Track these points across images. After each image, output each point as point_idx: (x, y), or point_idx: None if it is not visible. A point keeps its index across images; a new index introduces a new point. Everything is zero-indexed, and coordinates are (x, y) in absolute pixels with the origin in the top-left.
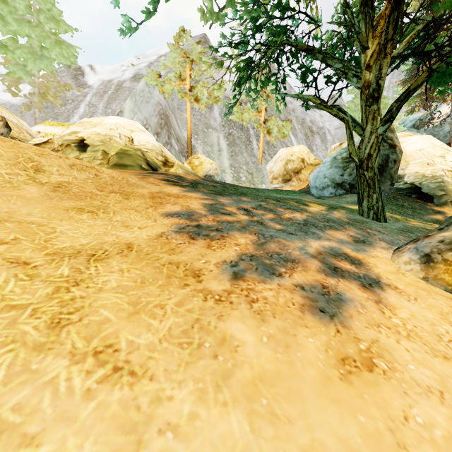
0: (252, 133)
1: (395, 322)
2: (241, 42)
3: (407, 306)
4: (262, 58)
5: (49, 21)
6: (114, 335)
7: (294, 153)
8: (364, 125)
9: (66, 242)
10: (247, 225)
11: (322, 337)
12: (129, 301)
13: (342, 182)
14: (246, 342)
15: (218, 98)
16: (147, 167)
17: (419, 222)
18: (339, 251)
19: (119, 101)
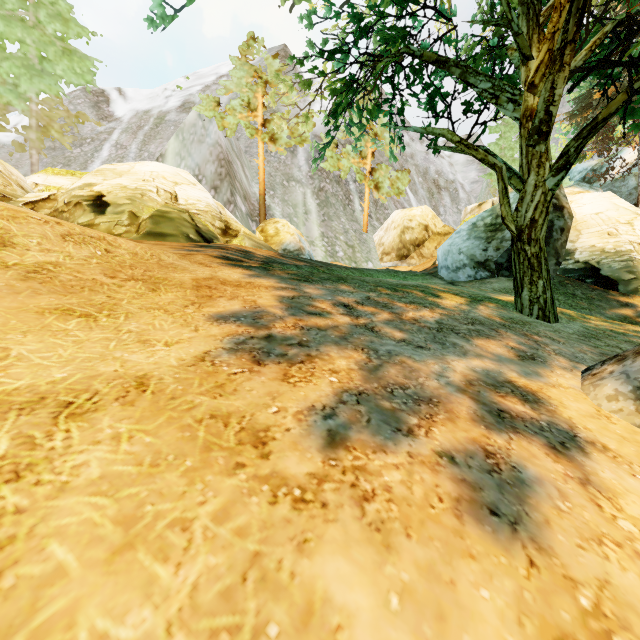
0: (353, 189)
1: (626, 529)
2: (338, 51)
3: (635, 487)
4: (369, 76)
5: (52, 20)
6: (64, 618)
7: (414, 217)
8: (524, 175)
9: (23, 378)
10: (349, 334)
11: (505, 582)
12: (118, 514)
13: (486, 260)
14: (357, 613)
15: (304, 137)
16: (197, 236)
17: (603, 320)
18: (499, 378)
19: (159, 140)
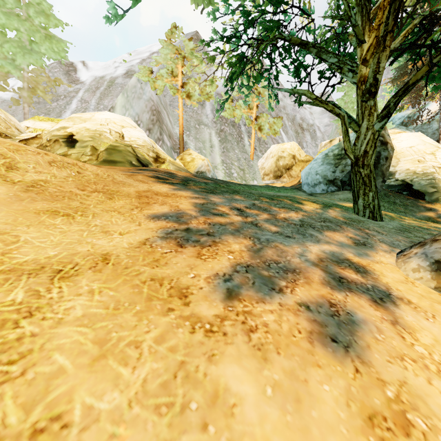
0: (244, 130)
1: (420, 351)
2: (233, 36)
3: (427, 326)
4: (254, 53)
5: (38, 15)
6: (66, 397)
7: (286, 150)
8: (359, 121)
9: (29, 254)
10: (241, 228)
11: (339, 381)
12: (95, 338)
13: (334, 179)
14: (245, 397)
15: (210, 95)
16: (137, 163)
17: (414, 220)
18: (341, 257)
19: (111, 97)
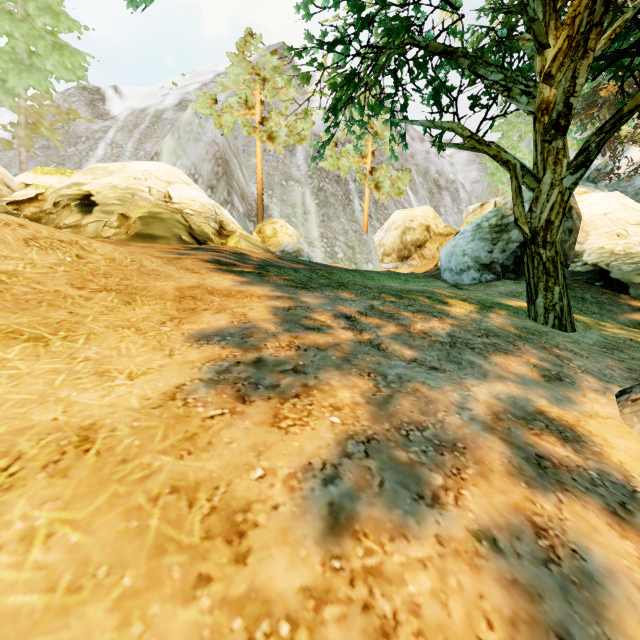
0: (353, 188)
1: None
2: (338, 42)
3: None
4: (371, 69)
5: (42, 13)
6: None
7: (415, 218)
8: (539, 173)
9: None
10: (353, 354)
11: None
12: None
13: (491, 262)
14: None
15: (303, 135)
16: (189, 238)
17: (620, 327)
18: (529, 408)
19: (156, 139)
